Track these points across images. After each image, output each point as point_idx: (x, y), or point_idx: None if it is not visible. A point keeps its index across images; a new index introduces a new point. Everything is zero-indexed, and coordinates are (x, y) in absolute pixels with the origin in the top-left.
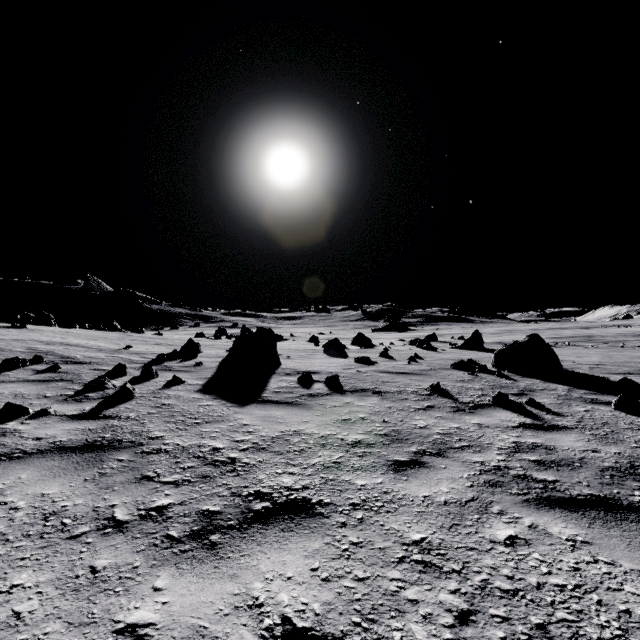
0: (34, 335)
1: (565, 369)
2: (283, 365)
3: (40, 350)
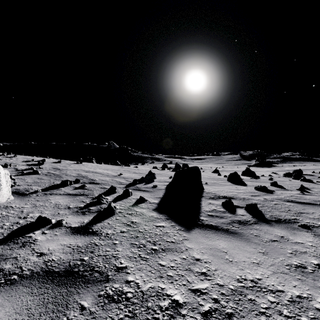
0: (83, 167)
1: None
2: (205, 190)
3: (82, 175)
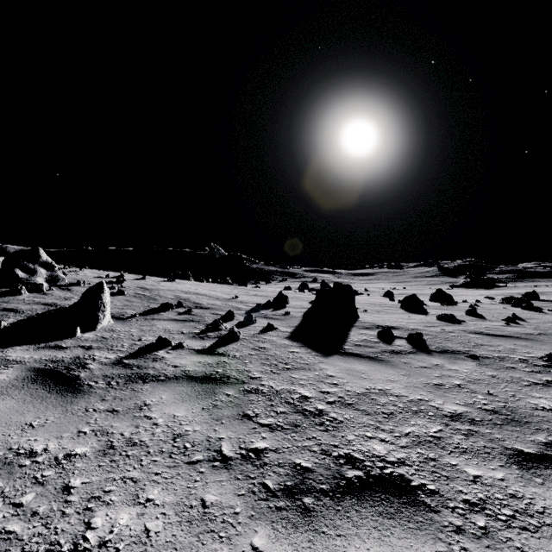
0: (179, 287)
1: None
2: (361, 318)
3: (182, 297)
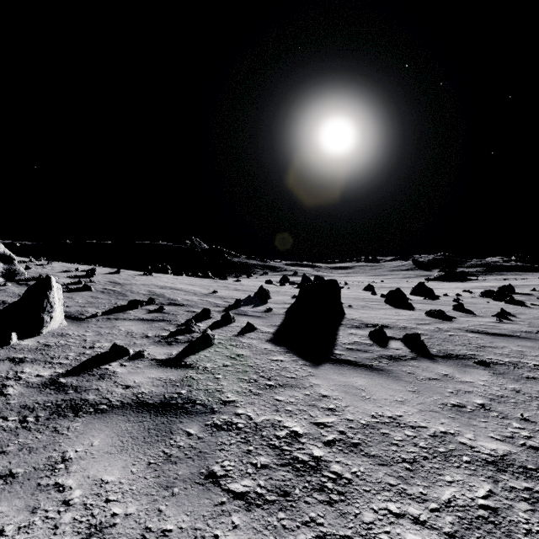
0: (155, 281)
1: None
2: (347, 315)
3: (155, 293)
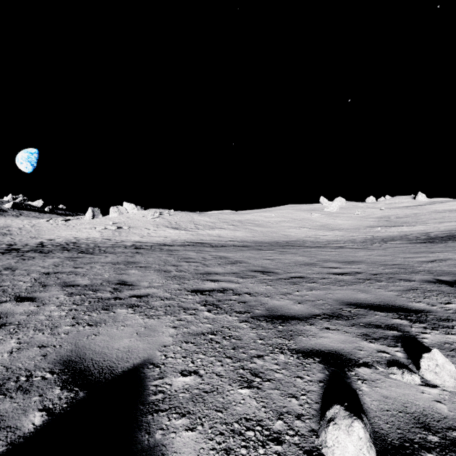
0: None
1: None
2: None
3: None
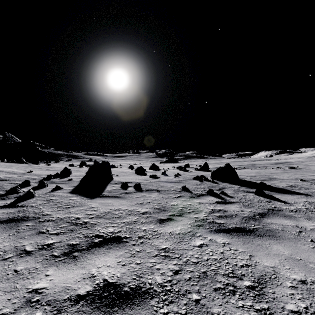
0: None
1: (240, 179)
2: (114, 179)
3: None
